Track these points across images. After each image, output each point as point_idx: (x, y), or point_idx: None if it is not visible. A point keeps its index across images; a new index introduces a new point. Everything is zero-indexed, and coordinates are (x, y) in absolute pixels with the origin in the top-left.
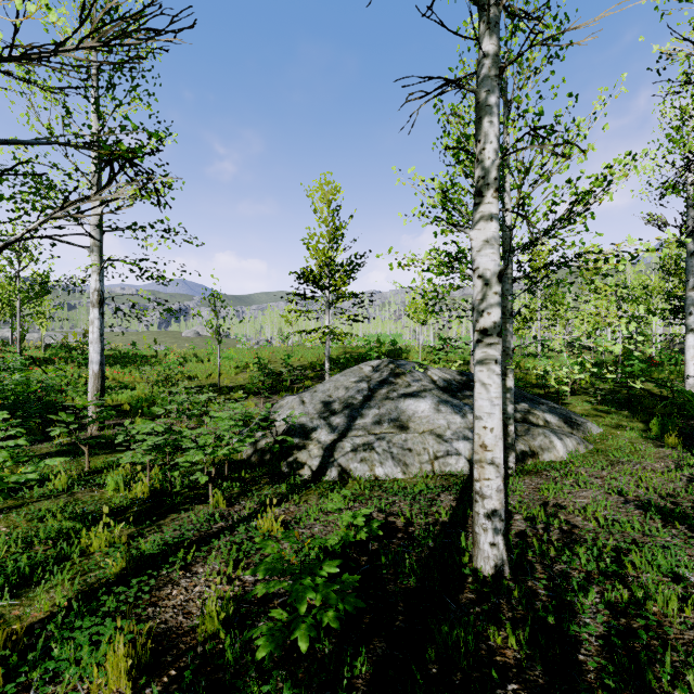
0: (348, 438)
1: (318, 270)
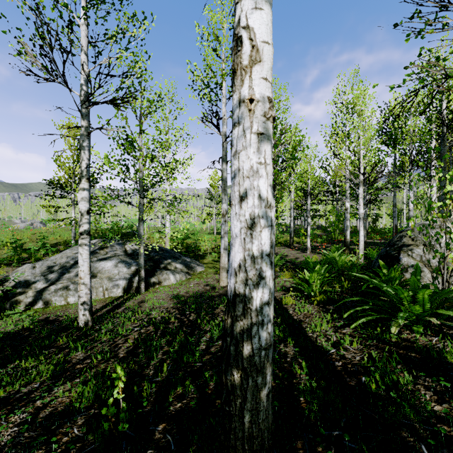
0: (55, 285)
1: (65, 180)
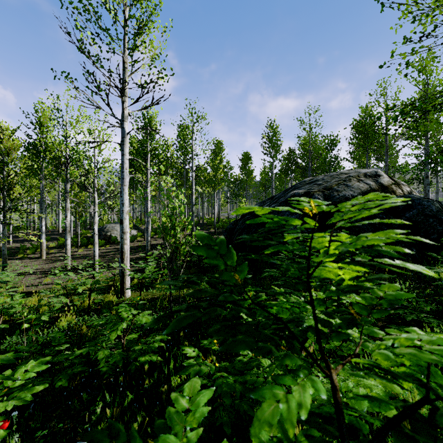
0: None
1: None
